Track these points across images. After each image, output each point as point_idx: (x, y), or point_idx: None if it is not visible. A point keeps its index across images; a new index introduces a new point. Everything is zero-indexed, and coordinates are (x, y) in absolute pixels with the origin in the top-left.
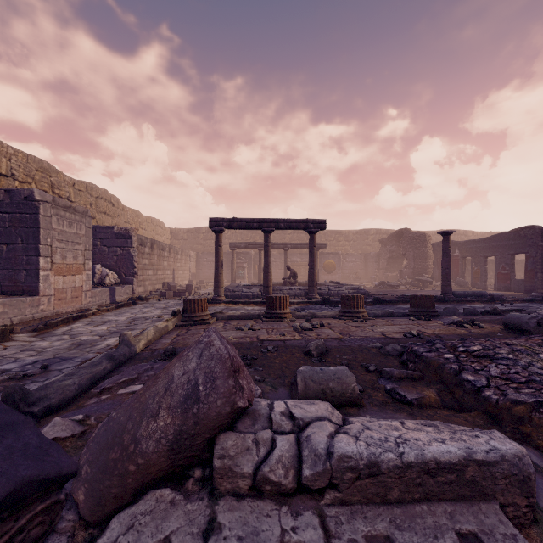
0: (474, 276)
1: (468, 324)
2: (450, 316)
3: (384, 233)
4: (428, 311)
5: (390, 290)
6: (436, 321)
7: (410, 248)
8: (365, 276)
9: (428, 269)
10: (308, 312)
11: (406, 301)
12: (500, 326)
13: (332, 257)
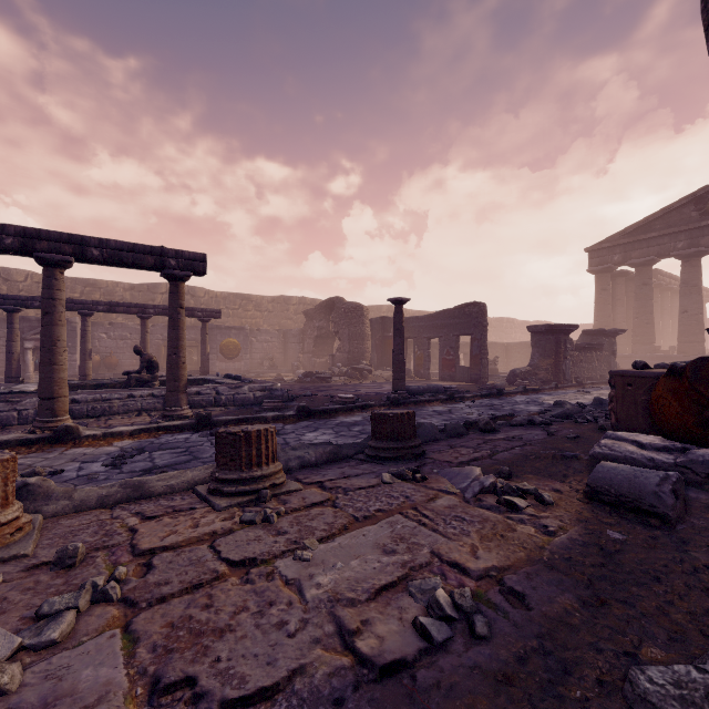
0: (417, 362)
1: (519, 495)
2: (429, 441)
3: (310, 304)
4: (409, 447)
5: (321, 385)
6: (438, 480)
7: (344, 324)
8: (284, 362)
9: (365, 353)
10: (121, 483)
11: (350, 409)
12: (563, 485)
13: (234, 334)
